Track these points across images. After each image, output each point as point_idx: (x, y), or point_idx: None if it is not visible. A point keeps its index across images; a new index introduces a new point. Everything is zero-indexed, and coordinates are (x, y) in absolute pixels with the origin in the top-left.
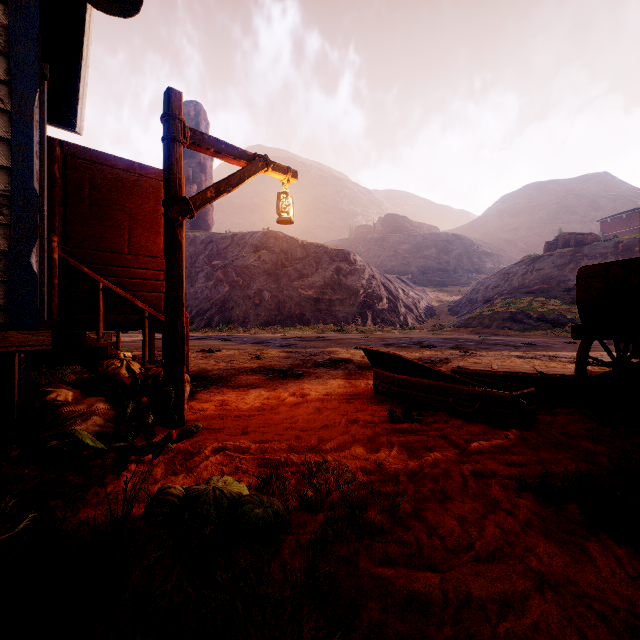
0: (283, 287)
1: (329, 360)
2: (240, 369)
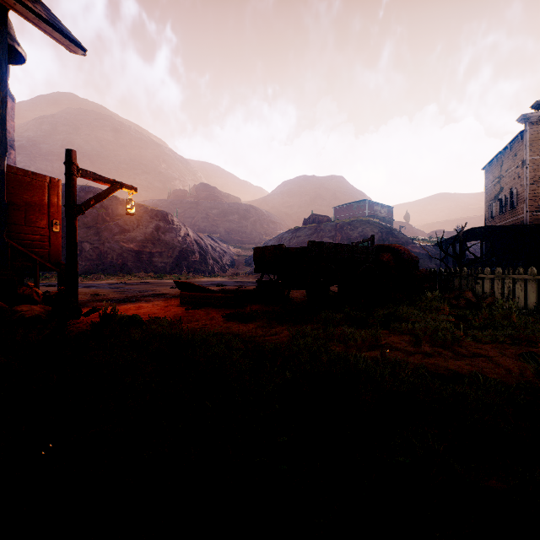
0: (105, 240)
1: (153, 294)
2: (88, 300)
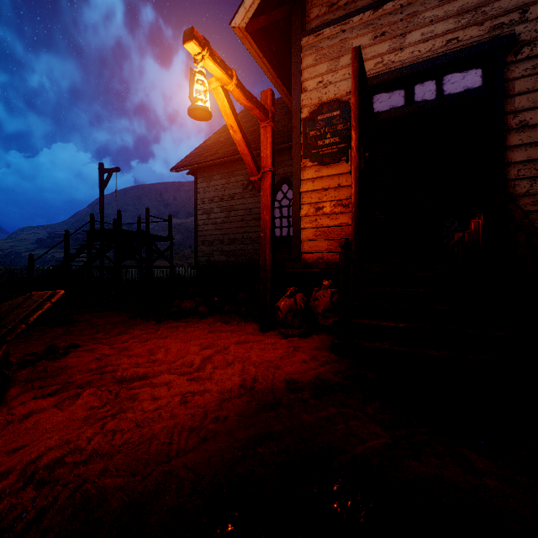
0: None
1: None
2: None
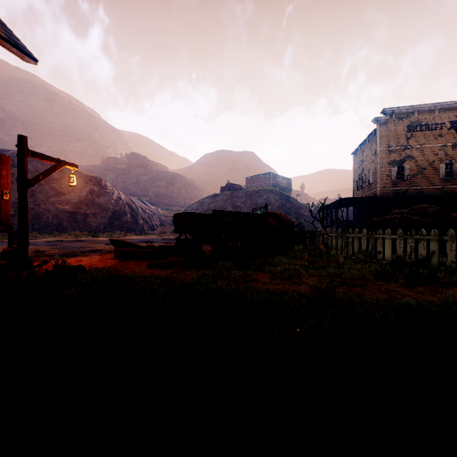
0: (40, 201)
1: (90, 250)
2: (31, 256)
